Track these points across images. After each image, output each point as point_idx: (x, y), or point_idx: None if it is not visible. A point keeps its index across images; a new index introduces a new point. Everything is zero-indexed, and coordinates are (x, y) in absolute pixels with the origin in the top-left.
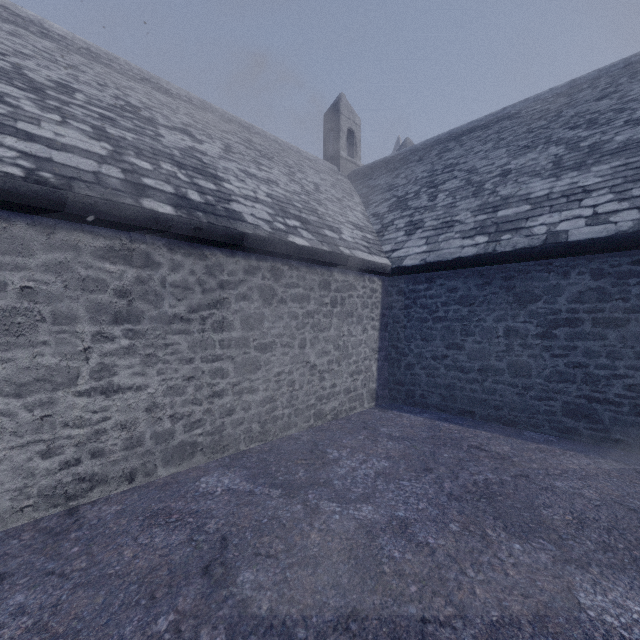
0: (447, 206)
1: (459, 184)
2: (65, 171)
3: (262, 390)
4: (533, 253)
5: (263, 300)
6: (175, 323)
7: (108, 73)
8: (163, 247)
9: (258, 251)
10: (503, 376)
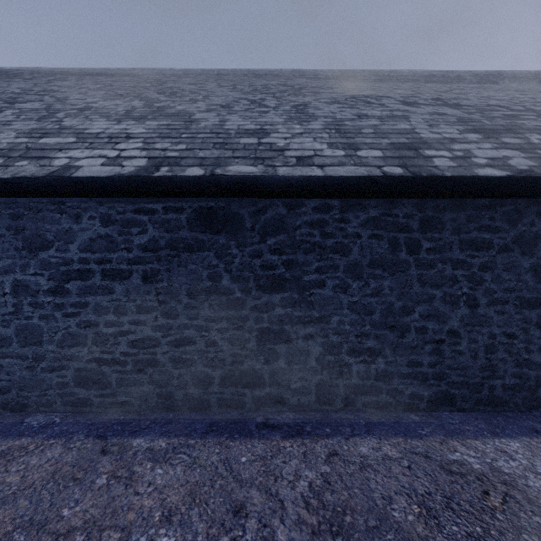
0: (1, 122)
1: (37, 106)
2: None
3: None
4: (36, 185)
5: None
6: None
7: None
8: None
9: None
10: (11, 346)
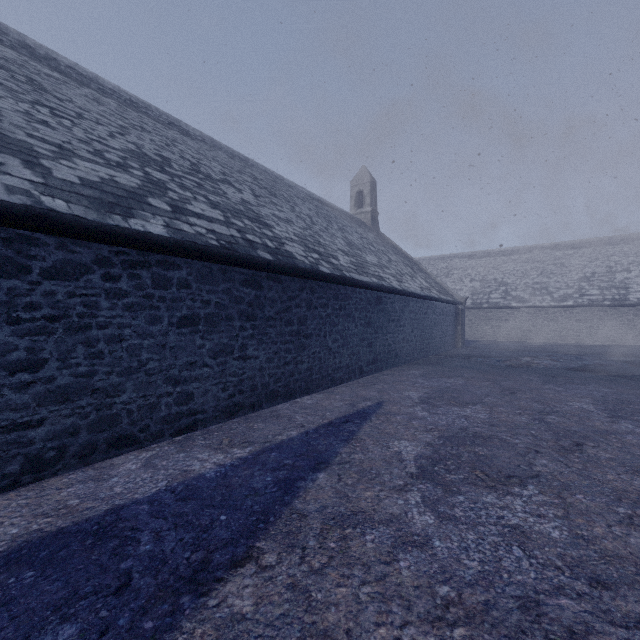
0: None
1: None
2: (592, 300)
3: (633, 334)
4: None
5: (633, 316)
6: (610, 320)
7: (606, 250)
8: (608, 308)
9: (631, 306)
10: None
